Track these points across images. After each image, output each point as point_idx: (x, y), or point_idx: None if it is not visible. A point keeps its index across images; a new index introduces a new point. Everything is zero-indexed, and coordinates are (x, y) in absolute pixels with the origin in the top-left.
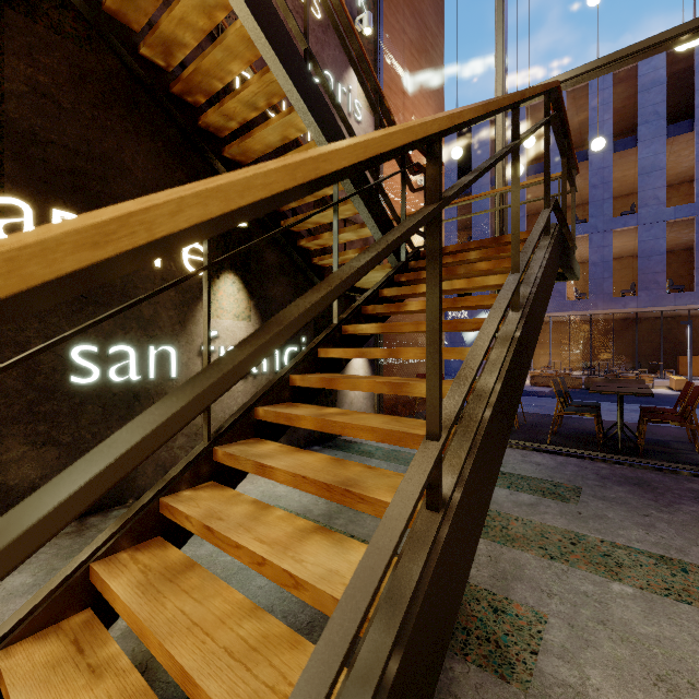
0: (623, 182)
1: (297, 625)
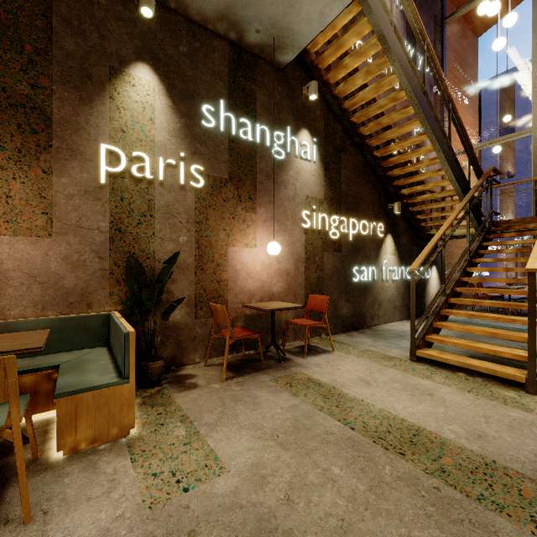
0: None
1: (481, 353)
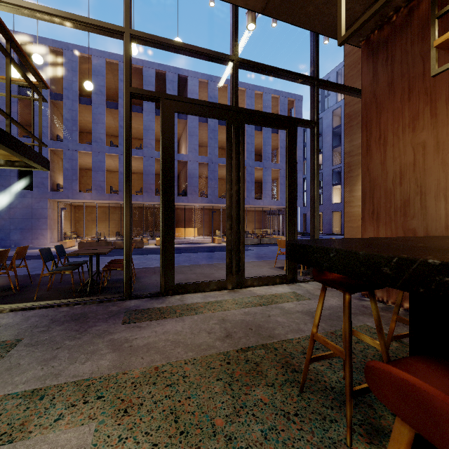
0: (138, 131)
1: None
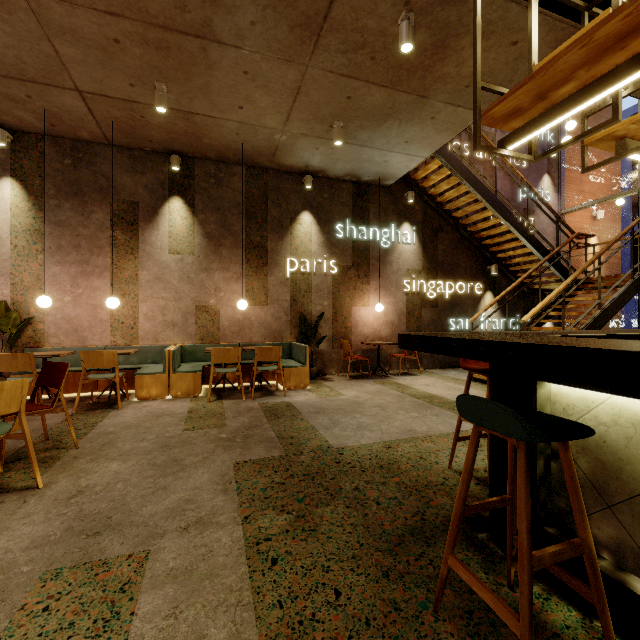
0: None
1: None
